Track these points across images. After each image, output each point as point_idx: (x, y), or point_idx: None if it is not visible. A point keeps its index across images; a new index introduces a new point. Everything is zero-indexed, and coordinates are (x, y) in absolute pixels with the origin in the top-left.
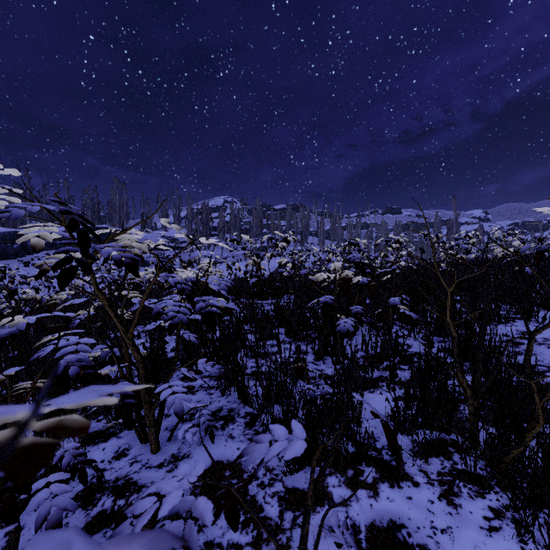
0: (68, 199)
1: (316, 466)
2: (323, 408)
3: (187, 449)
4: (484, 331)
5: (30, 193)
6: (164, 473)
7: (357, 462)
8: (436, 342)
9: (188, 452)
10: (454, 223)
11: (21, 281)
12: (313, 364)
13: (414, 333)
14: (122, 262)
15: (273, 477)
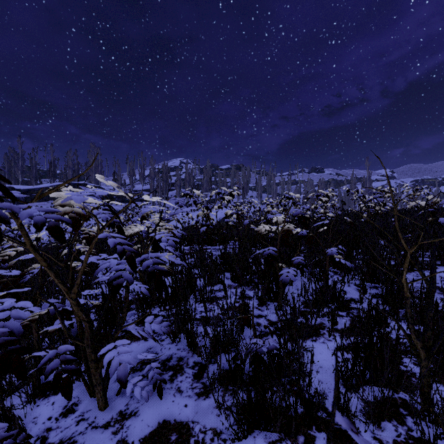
0: (53, 161)
1: (265, 430)
2: (270, 362)
3: (135, 404)
4: (433, 288)
5: (22, 156)
6: (109, 435)
7: (307, 426)
8: (368, 288)
9: (136, 409)
10: (367, 180)
11: (7, 229)
12: (257, 310)
13: (348, 279)
14: (44, 225)
15: (221, 443)
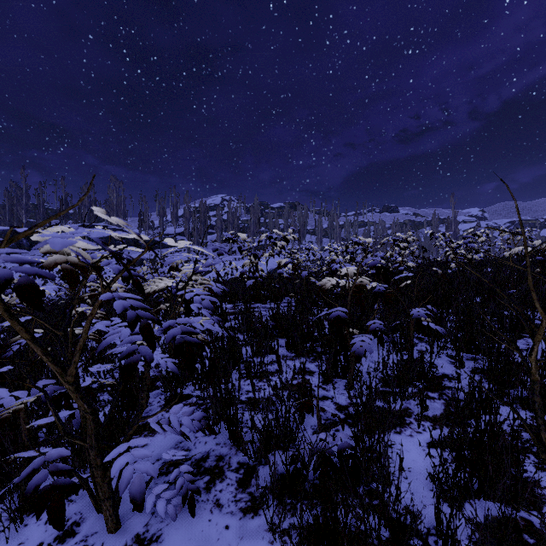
0: (65, 197)
1: None
2: (341, 465)
3: (158, 525)
4: None
5: (26, 191)
6: None
7: None
8: (464, 360)
9: (158, 531)
10: (452, 222)
11: None
12: (321, 389)
13: (438, 348)
14: (10, 283)
15: None
